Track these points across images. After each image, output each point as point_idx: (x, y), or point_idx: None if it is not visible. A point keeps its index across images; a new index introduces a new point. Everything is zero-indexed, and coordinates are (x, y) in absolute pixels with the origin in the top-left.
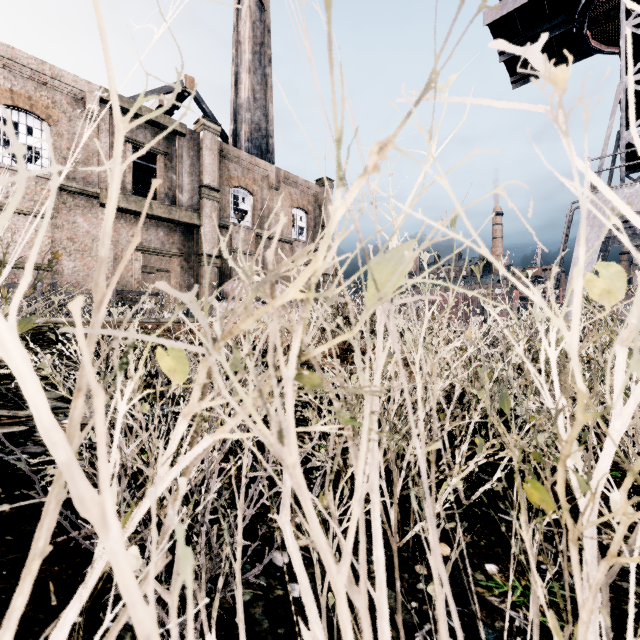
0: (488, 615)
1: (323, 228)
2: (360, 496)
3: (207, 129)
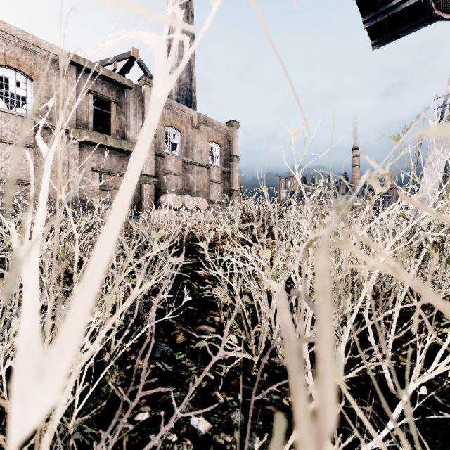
0: None
1: (231, 157)
2: None
3: (147, 84)
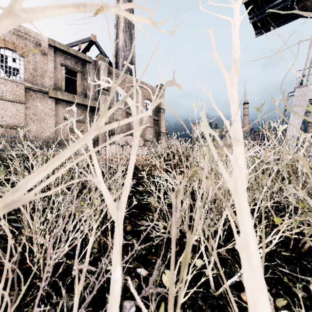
0: None
1: (160, 109)
2: None
3: (102, 59)
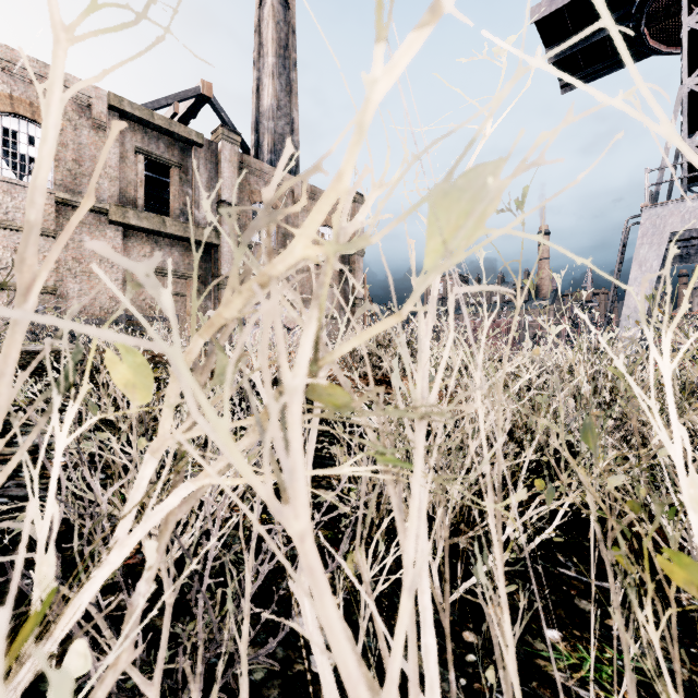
0: (553, 695)
1: None
2: (411, 581)
3: (226, 139)
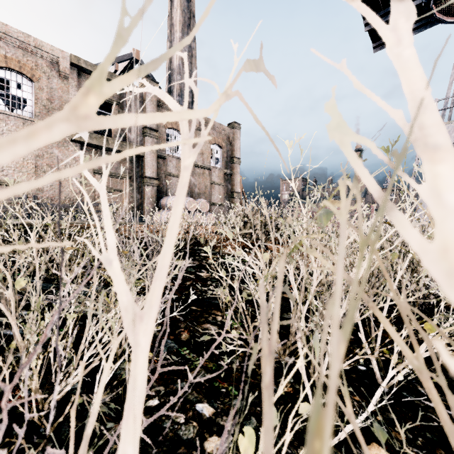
0: None
1: (233, 159)
2: None
3: None
